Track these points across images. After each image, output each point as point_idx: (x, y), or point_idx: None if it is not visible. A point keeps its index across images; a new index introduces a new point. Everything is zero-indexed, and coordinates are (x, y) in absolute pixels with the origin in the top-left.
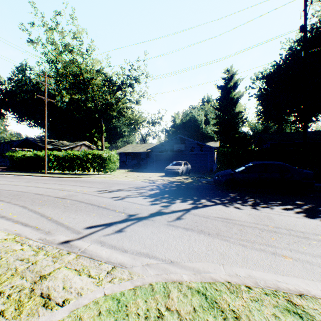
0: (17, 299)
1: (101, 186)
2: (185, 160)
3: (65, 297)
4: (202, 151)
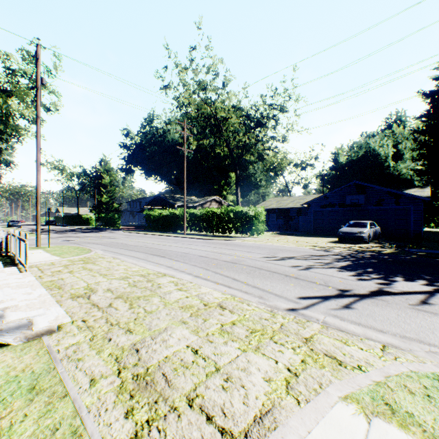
0: (304, 353)
1: (261, 251)
2: (365, 219)
3: (356, 363)
4: (399, 204)
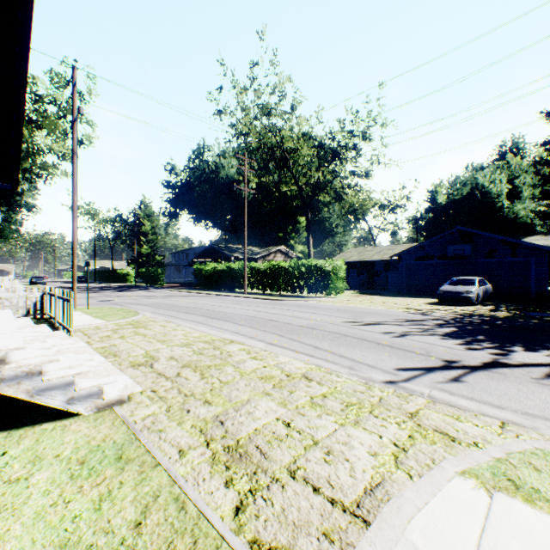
0: (411, 428)
1: (343, 315)
2: (472, 275)
3: (471, 440)
4: (517, 256)
